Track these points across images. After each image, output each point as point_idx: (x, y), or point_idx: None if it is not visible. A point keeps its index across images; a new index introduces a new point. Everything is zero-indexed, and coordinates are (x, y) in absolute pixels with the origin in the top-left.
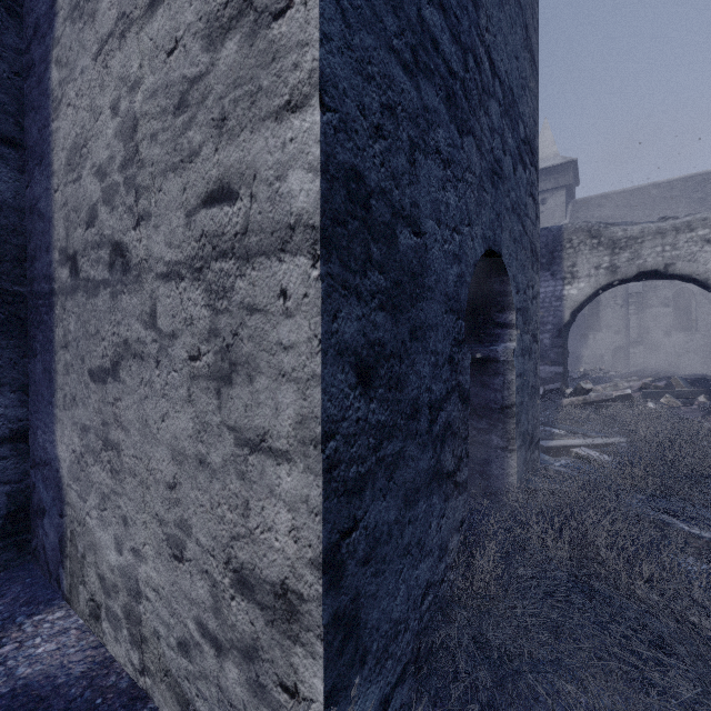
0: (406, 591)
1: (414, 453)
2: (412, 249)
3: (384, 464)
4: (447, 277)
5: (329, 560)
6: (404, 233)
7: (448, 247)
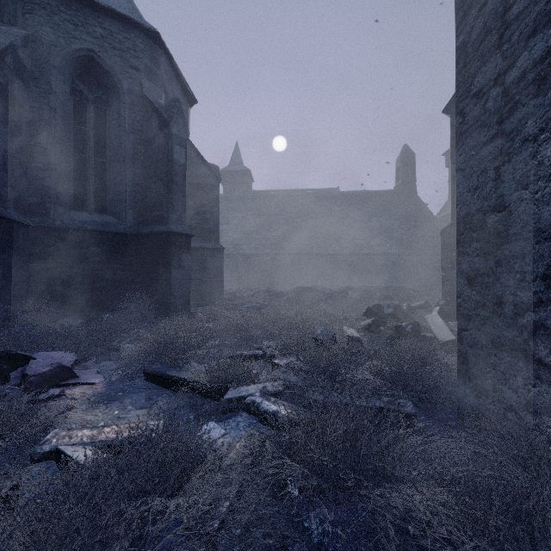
0: (492, 385)
1: (499, 324)
2: (497, 221)
3: (479, 318)
4: (539, 216)
5: (458, 332)
6: (491, 217)
7: (541, 193)
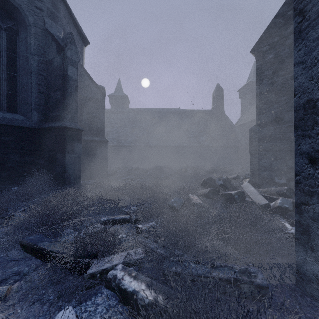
0: None
1: None
2: None
3: None
4: None
5: (297, 205)
6: None
7: None
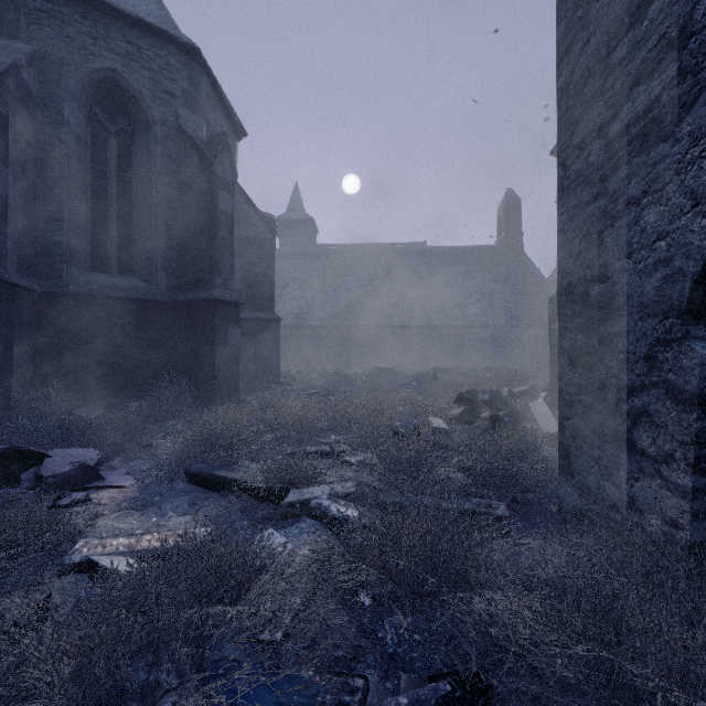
0: (595, 482)
1: (602, 411)
2: (600, 293)
3: (582, 404)
4: (642, 289)
5: (560, 422)
6: (594, 288)
7: (644, 263)
